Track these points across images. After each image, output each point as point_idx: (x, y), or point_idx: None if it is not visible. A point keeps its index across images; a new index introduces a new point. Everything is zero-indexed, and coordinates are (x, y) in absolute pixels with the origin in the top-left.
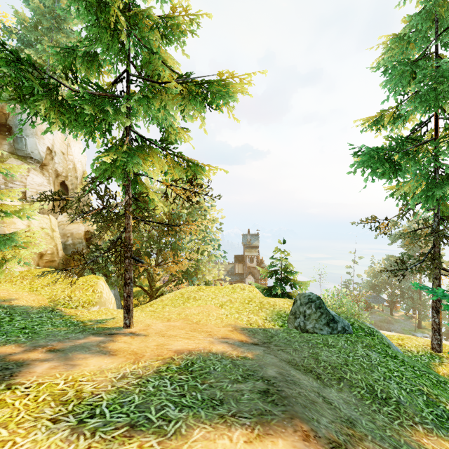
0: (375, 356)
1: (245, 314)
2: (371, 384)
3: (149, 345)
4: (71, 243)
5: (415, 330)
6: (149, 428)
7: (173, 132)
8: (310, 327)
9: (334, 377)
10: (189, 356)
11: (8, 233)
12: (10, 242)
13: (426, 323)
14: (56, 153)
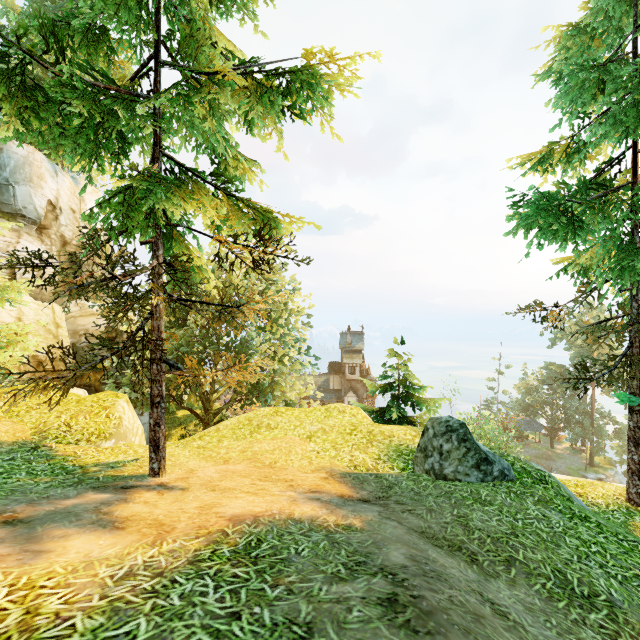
0: (557, 517)
1: (347, 451)
2: (560, 570)
3: (187, 507)
4: (85, 345)
5: (586, 469)
6: None
7: (233, 164)
8: (450, 471)
9: (498, 557)
10: (253, 528)
11: None
12: None
13: (601, 458)
14: (62, 210)
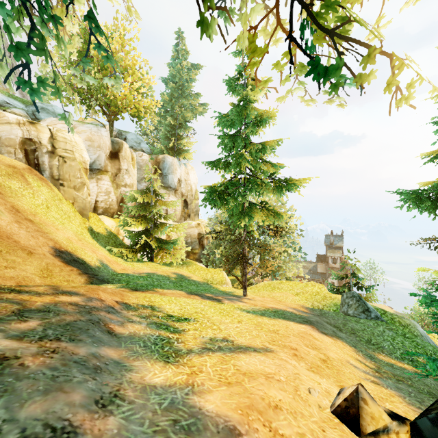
0: (390, 333)
1: (311, 301)
2: (371, 339)
3: (258, 303)
4: (190, 242)
5: None
6: (266, 316)
7: None
8: (351, 312)
9: (350, 332)
10: (276, 309)
11: (172, 240)
12: (173, 245)
13: None
14: (182, 181)
